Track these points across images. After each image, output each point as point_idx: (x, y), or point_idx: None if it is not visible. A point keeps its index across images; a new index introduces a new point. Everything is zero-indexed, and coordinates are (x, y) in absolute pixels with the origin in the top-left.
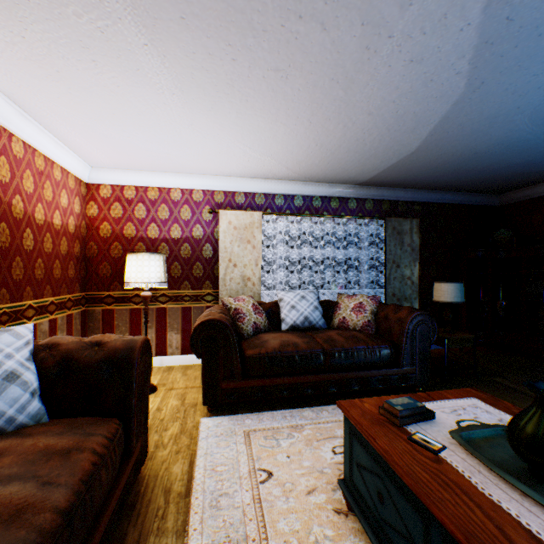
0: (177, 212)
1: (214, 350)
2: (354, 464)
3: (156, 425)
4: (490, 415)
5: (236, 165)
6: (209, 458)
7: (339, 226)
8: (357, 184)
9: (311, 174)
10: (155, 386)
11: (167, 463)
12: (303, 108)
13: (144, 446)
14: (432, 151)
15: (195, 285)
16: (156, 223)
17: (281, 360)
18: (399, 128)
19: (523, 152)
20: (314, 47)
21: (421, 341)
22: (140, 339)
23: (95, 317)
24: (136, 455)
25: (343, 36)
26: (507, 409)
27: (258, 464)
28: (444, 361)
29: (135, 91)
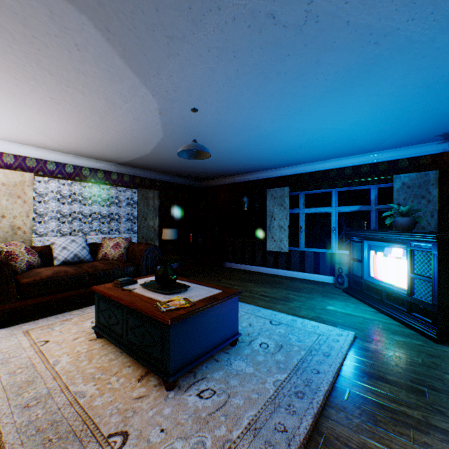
0: None
1: None
2: (100, 313)
3: None
4: None
5: (7, 133)
6: None
7: (105, 190)
8: (118, 164)
9: (81, 152)
10: None
11: None
12: (72, 118)
13: None
14: (159, 156)
15: None
16: None
17: (55, 283)
18: (137, 142)
19: (201, 165)
20: (79, 98)
21: (152, 261)
22: None
23: None
24: None
25: (96, 101)
26: None
27: (38, 340)
28: None
29: None
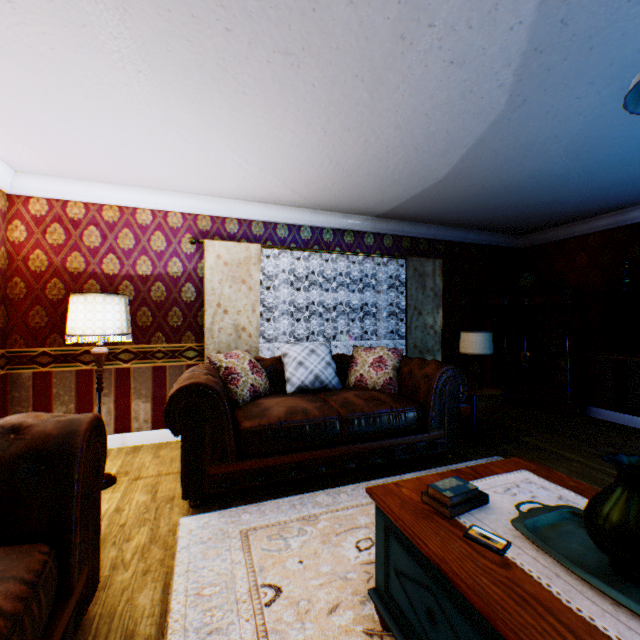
0: (146, 241)
1: (199, 425)
2: (391, 570)
3: (114, 534)
4: (548, 491)
5: (228, 182)
6: (192, 577)
7: (354, 265)
8: (375, 216)
9: (322, 200)
10: (114, 476)
11: (129, 592)
12: (317, 111)
13: (92, 574)
14: (461, 181)
15: (171, 337)
16: (116, 253)
17: (288, 433)
18: (429, 149)
19: (552, 189)
20: (337, 26)
21: (450, 400)
22: (87, 418)
23: (22, 384)
24: (79, 592)
25: (375, 17)
26: (562, 482)
27: (262, 578)
28: (472, 422)
29: (80, 60)
